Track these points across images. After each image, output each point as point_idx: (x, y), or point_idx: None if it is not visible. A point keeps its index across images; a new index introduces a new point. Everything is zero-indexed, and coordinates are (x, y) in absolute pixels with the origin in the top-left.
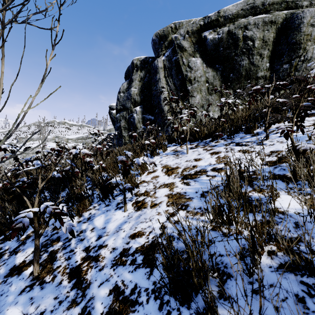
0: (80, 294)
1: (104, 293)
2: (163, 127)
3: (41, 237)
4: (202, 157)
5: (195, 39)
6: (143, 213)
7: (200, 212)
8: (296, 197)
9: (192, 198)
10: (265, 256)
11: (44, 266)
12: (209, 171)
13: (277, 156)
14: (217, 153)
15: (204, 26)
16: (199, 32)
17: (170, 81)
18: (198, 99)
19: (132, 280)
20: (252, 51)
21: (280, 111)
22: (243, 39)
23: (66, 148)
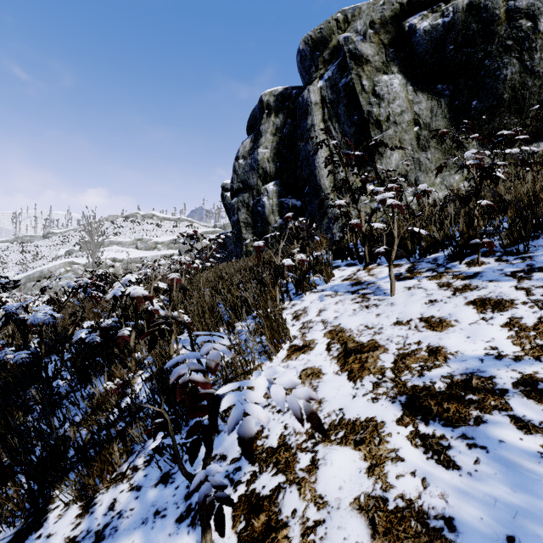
0: None
1: None
2: (319, 221)
3: None
4: (449, 316)
5: (389, 36)
6: None
7: None
8: None
9: None
10: None
11: None
12: (512, 391)
13: None
14: (499, 305)
15: (409, 6)
16: (397, 21)
17: (334, 128)
18: (396, 161)
19: None
20: (531, 43)
21: None
22: (508, 16)
23: (114, 274)
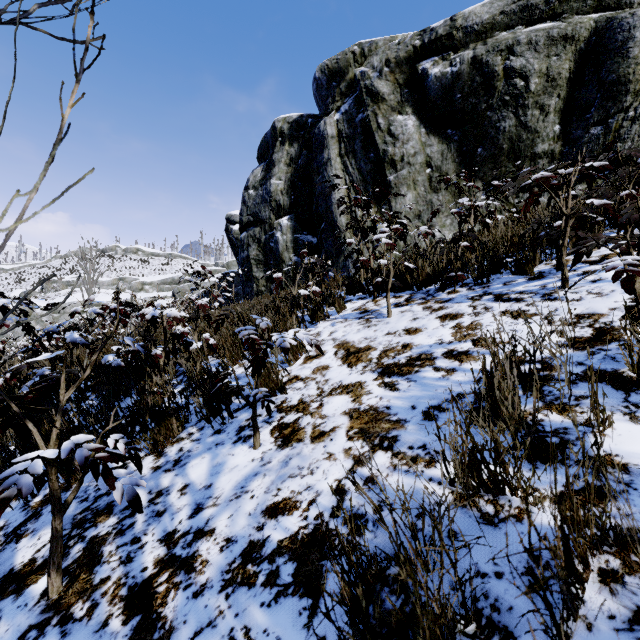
0: None
1: None
2: (336, 259)
3: (74, 502)
4: (422, 326)
5: (404, 77)
6: (295, 453)
7: (425, 458)
8: None
9: (405, 422)
10: (594, 585)
11: (73, 575)
12: (439, 357)
13: (594, 326)
14: (454, 317)
15: (422, 50)
16: (411, 62)
17: (350, 164)
18: (410, 201)
19: (268, 628)
20: (524, 101)
21: (590, 226)
22: (506, 74)
23: (134, 305)
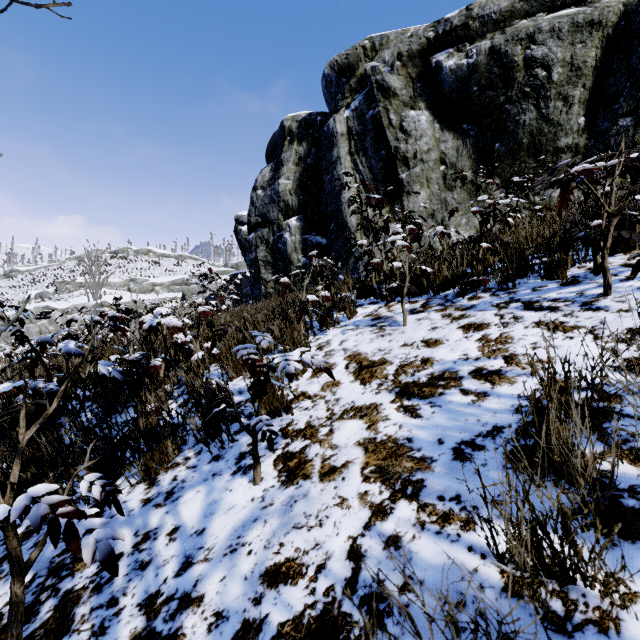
0: None
1: None
2: (346, 260)
3: None
4: (443, 337)
5: (416, 70)
6: (301, 495)
7: (460, 515)
8: None
9: (431, 461)
10: None
11: None
12: (466, 376)
13: None
14: (479, 327)
15: (436, 42)
16: (424, 55)
17: (361, 162)
18: (423, 200)
19: None
20: (546, 92)
21: (630, 225)
22: (526, 64)
23: (135, 311)
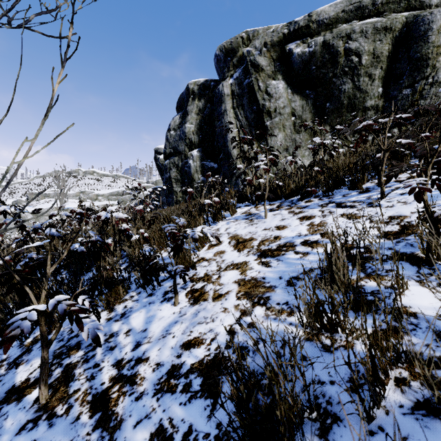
0: (106, 438)
1: (142, 438)
2: (230, 178)
3: (54, 342)
4: (287, 224)
5: (276, 54)
6: (202, 308)
7: (287, 310)
8: (433, 290)
9: (275, 287)
10: (391, 387)
11: (55, 388)
12: (298, 245)
13: (400, 224)
14: (309, 218)
15: (289, 36)
16: (281, 44)
17: (240, 114)
18: (280, 139)
19: (184, 418)
20: (358, 71)
21: (400, 157)
22: (345, 53)
23: (92, 210)
